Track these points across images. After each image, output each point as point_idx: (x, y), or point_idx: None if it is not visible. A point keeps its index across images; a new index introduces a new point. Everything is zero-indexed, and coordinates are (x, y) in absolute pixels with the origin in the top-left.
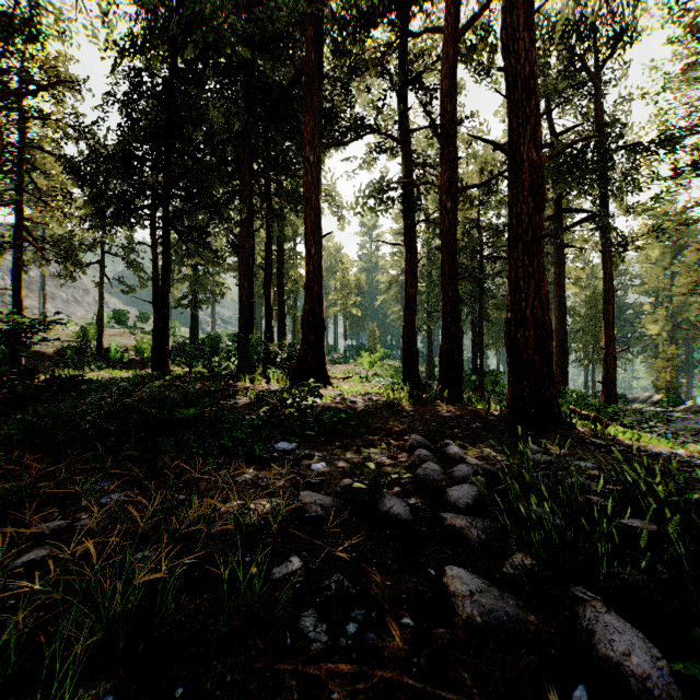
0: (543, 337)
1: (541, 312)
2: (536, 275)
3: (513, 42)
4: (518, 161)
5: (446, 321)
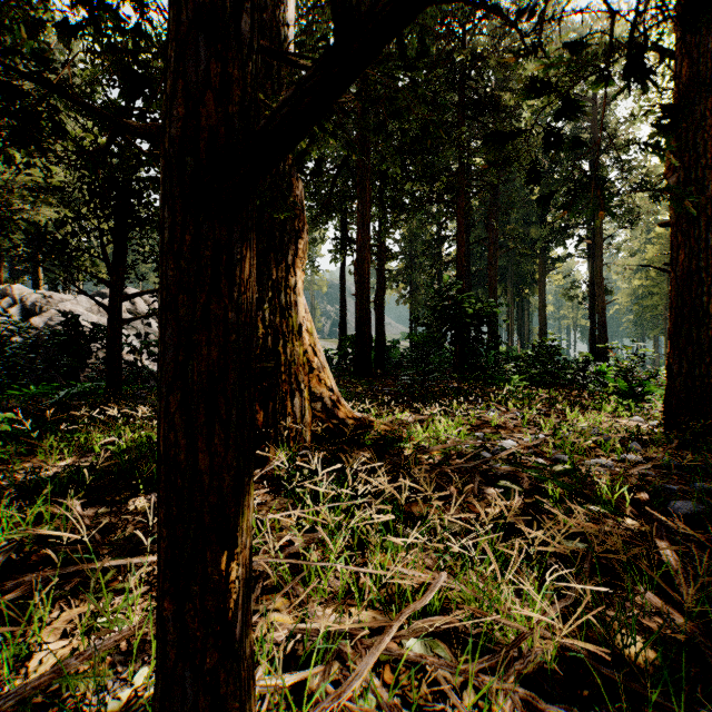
0: (604, 348)
1: (604, 342)
2: (603, 333)
3: (596, 276)
4: (598, 305)
5: (591, 342)
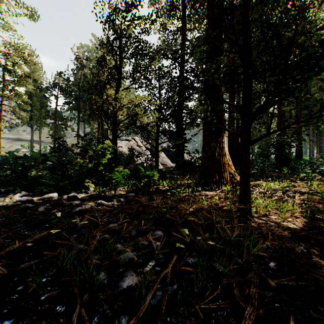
0: None
1: None
2: None
3: None
4: None
5: None
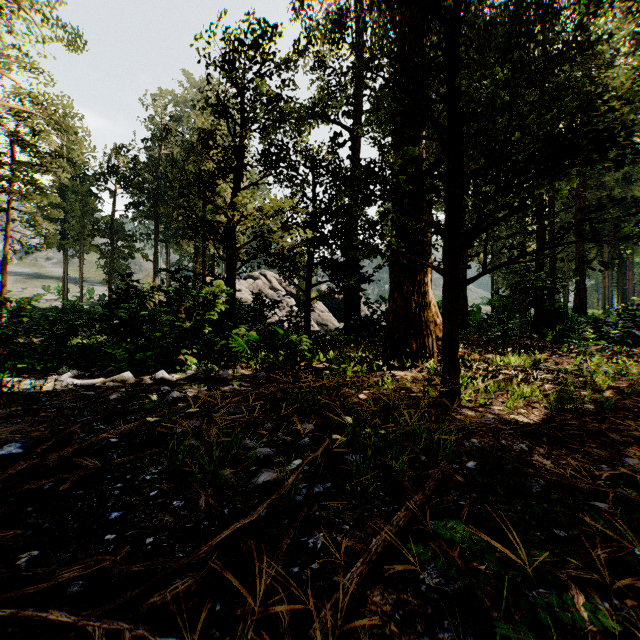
0: None
1: None
2: None
3: None
4: None
5: None
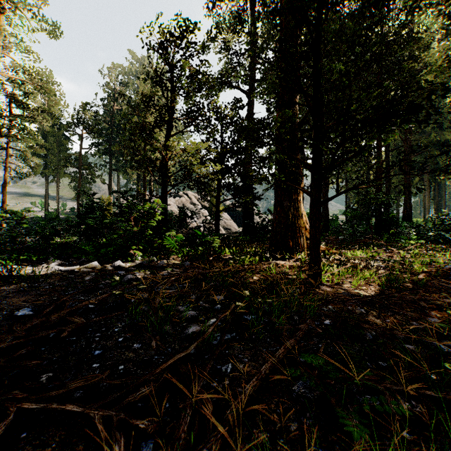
0: None
1: None
2: None
3: None
4: None
5: None
